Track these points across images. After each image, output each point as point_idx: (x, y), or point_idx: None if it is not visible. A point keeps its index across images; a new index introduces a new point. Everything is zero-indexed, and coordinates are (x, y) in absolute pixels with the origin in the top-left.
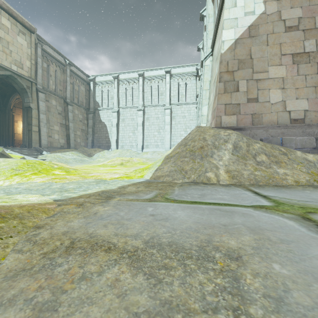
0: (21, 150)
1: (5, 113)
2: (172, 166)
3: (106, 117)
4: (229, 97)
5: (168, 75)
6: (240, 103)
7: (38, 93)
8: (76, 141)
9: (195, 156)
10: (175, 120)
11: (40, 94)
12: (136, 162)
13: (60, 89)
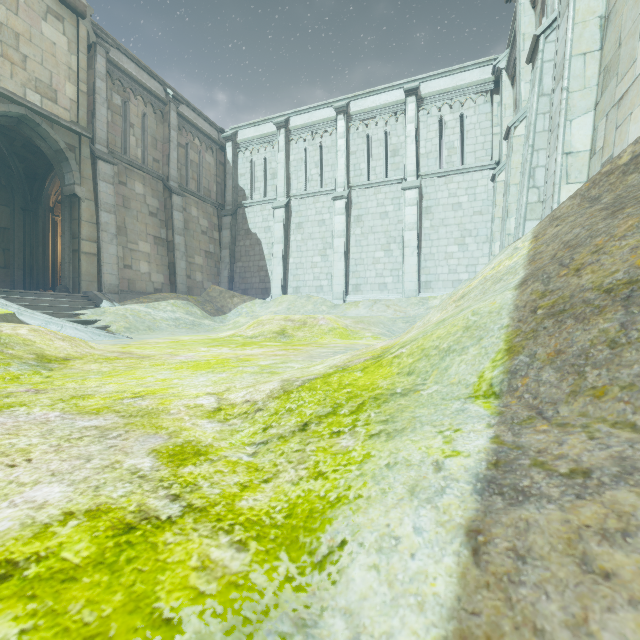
0: (41, 298)
1: (37, 215)
2: None
3: (261, 221)
4: None
5: (411, 101)
6: None
7: (96, 163)
8: (193, 279)
9: None
10: (431, 217)
11: (103, 166)
12: (326, 329)
13: (156, 157)
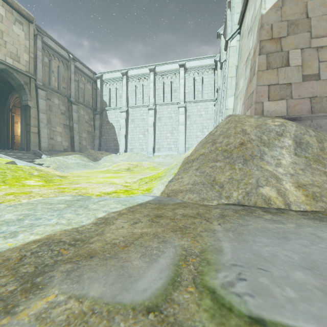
0: (15, 154)
1: (4, 113)
2: (197, 174)
3: (114, 117)
4: (275, 74)
5: (182, 69)
6: (292, 82)
7: (37, 90)
8: (82, 144)
9: (232, 158)
10: (190, 120)
11: (40, 91)
12: (146, 167)
13: (64, 86)
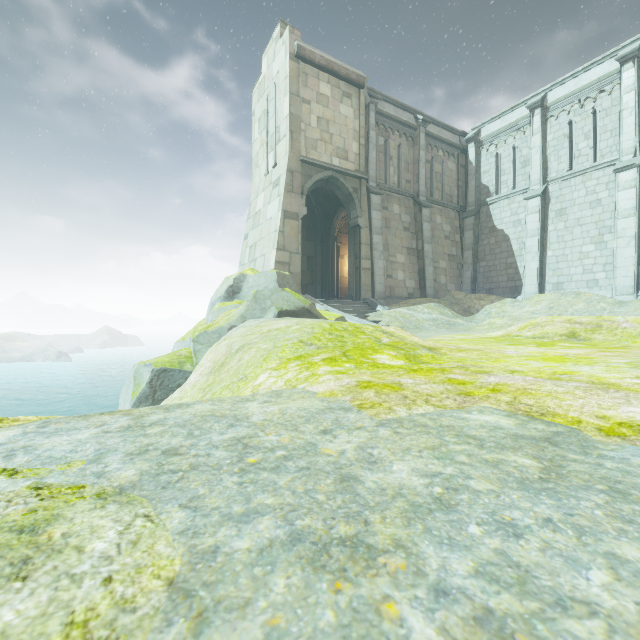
0: (343, 305)
1: (328, 245)
2: None
3: (508, 215)
4: None
5: None
6: None
7: (370, 197)
8: (438, 283)
9: None
10: None
11: (374, 198)
12: (634, 332)
13: (408, 179)
